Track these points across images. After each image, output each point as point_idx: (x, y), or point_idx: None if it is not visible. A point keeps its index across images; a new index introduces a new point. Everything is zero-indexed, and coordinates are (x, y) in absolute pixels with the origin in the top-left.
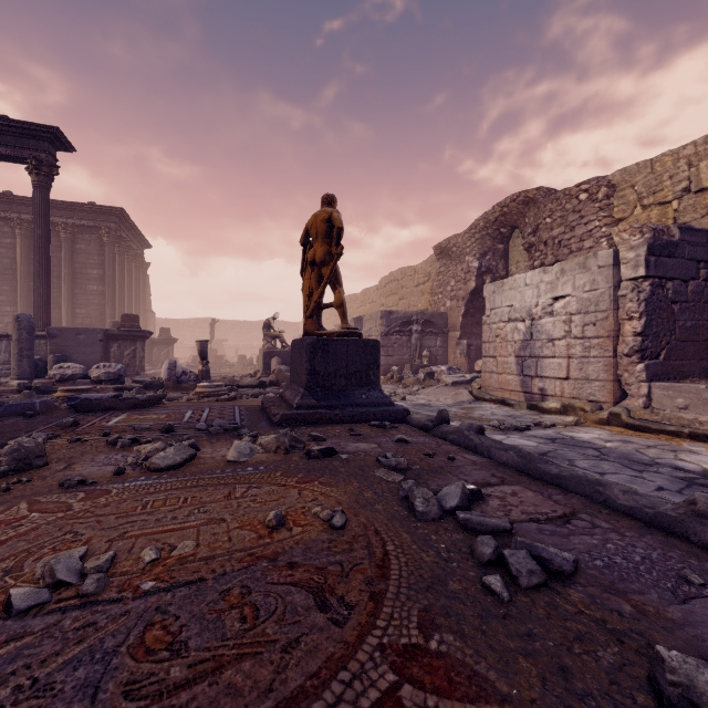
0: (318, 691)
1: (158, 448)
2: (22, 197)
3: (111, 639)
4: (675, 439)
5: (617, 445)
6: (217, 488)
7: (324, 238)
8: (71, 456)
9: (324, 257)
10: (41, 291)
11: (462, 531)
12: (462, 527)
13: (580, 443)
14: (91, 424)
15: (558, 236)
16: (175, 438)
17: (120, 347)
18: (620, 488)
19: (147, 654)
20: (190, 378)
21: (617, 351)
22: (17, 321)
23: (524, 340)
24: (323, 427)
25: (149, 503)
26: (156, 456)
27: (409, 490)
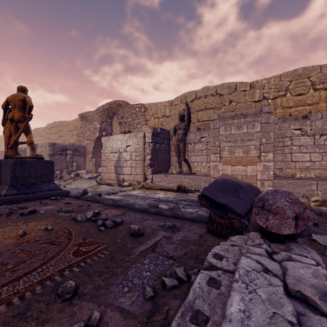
0: (58, 255)
1: None
2: None
3: None
4: (156, 191)
5: (142, 194)
6: None
7: (20, 108)
8: None
9: (20, 118)
10: None
11: (93, 222)
12: (93, 221)
13: (132, 195)
14: None
15: (130, 121)
16: None
17: None
18: (137, 204)
19: None
20: None
21: (145, 165)
22: None
23: (117, 160)
24: (23, 203)
25: None
26: None
27: (75, 215)
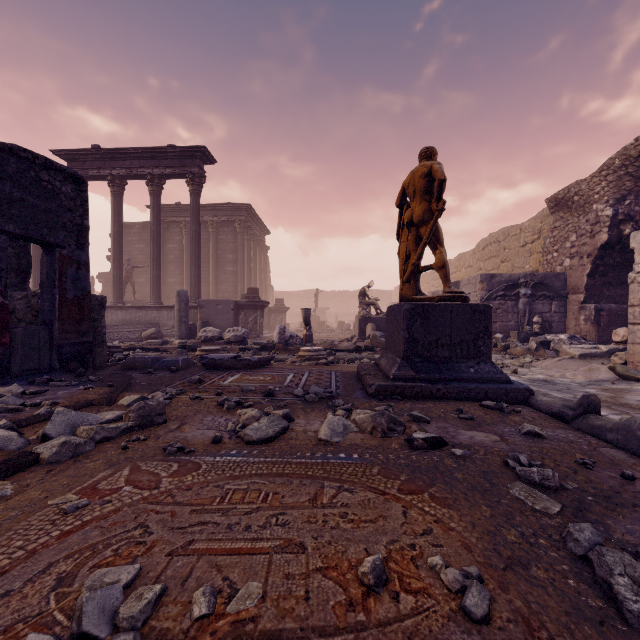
0: None
1: (254, 416)
2: (186, 205)
3: None
4: None
5: None
6: (302, 482)
7: (423, 195)
8: (186, 414)
9: (423, 215)
10: (195, 273)
11: None
12: None
13: None
14: (211, 382)
15: None
16: (273, 403)
17: (245, 315)
18: None
19: None
20: (296, 342)
21: None
22: (178, 295)
23: None
24: (424, 403)
25: (228, 494)
26: (250, 426)
27: (591, 549)
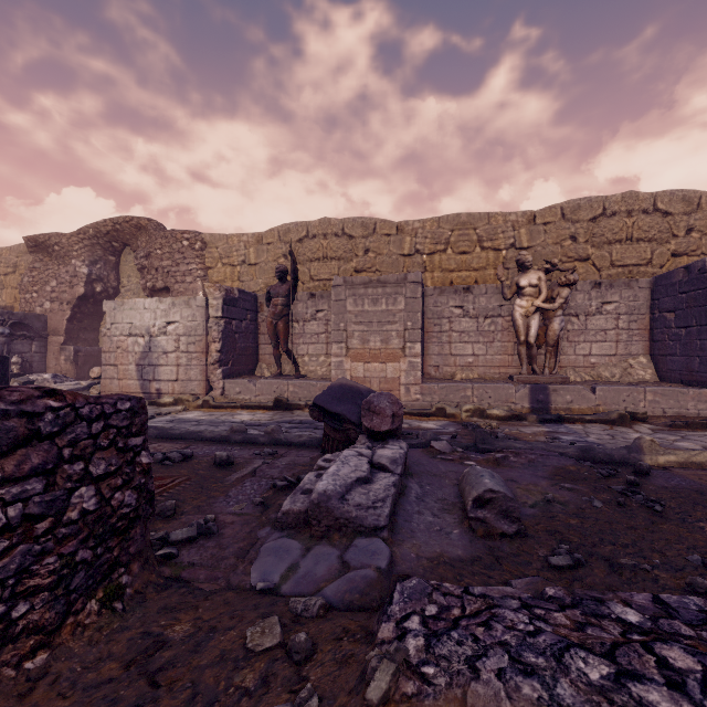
0: None
1: None
2: None
3: None
4: (234, 410)
5: (208, 417)
6: None
7: None
8: None
9: None
10: None
11: None
12: None
13: (188, 420)
14: None
15: (167, 267)
16: None
17: None
18: (208, 431)
19: None
20: None
21: (208, 361)
22: None
23: (144, 352)
24: None
25: None
26: None
27: None
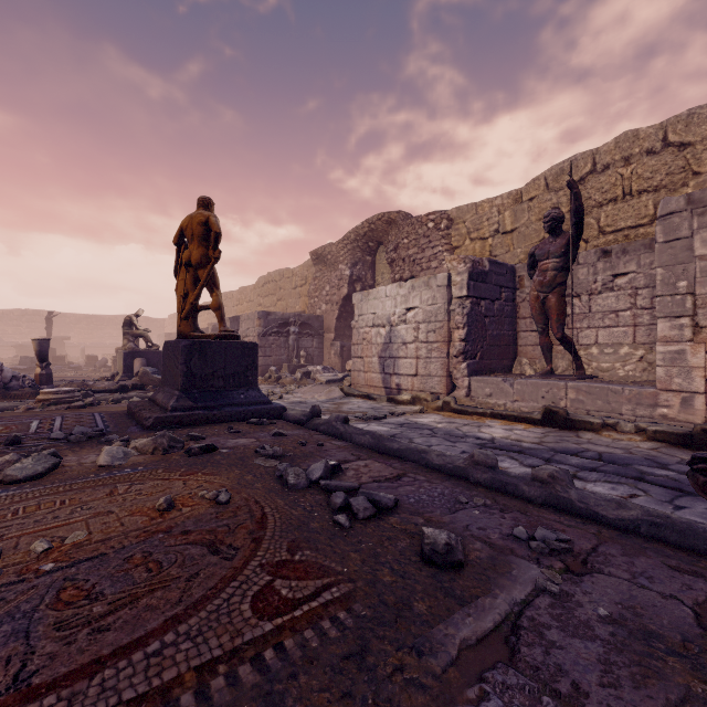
0: (216, 595)
1: (10, 460)
2: None
3: (26, 604)
4: (482, 418)
5: (445, 425)
6: (96, 489)
7: (201, 240)
8: None
9: (201, 259)
10: None
11: (324, 493)
12: (324, 491)
13: (420, 425)
14: None
15: (413, 255)
16: (25, 450)
17: None
18: (436, 453)
19: (67, 605)
20: (24, 384)
21: (450, 353)
22: None
23: (385, 343)
24: (201, 428)
25: (20, 510)
26: (11, 468)
27: (284, 470)
